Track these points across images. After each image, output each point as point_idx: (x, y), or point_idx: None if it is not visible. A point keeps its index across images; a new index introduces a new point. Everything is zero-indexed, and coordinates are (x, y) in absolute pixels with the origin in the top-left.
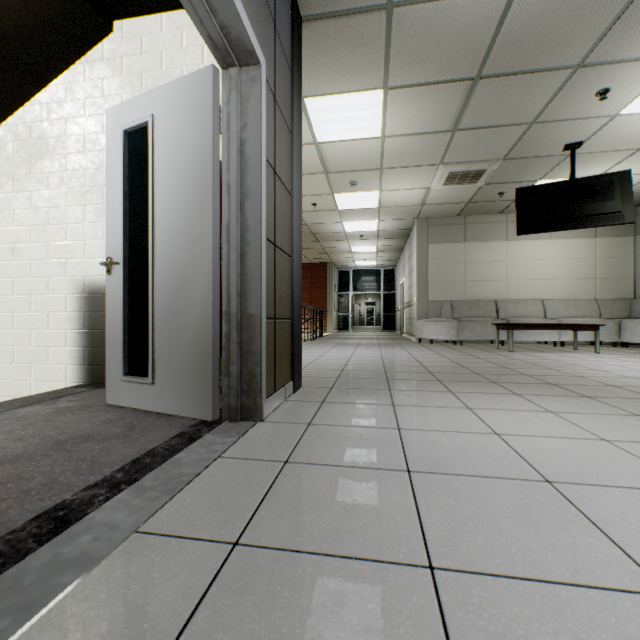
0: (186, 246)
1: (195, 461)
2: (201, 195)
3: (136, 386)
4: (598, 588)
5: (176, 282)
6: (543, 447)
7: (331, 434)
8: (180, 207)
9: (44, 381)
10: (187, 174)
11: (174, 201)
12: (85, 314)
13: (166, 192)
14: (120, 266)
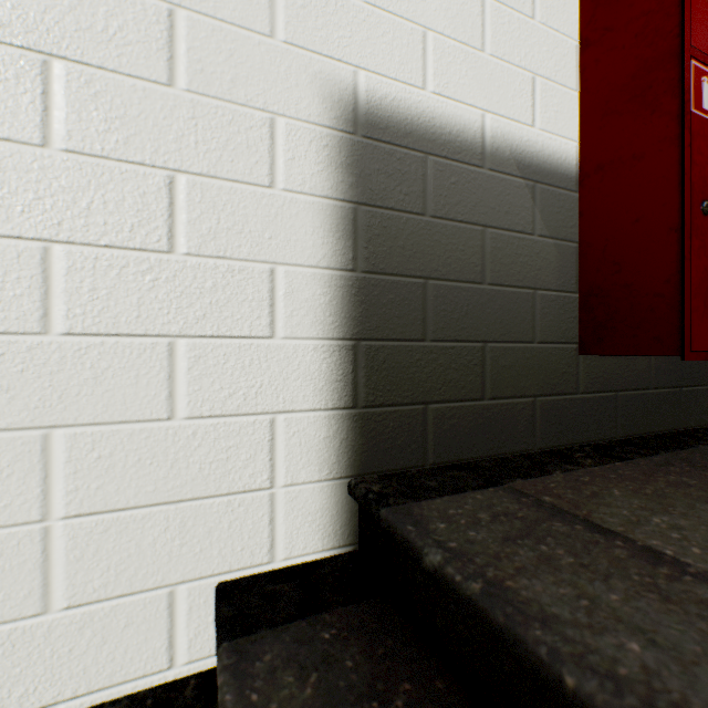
0: None
1: None
2: None
3: None
4: None
5: None
6: None
7: None
8: None
9: (139, 506)
10: None
11: None
12: (356, 211)
13: None
14: None
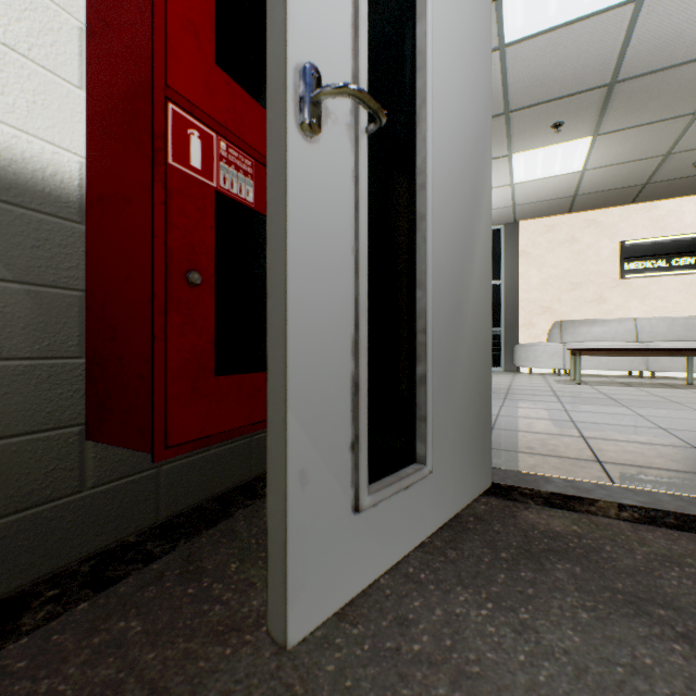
0: (470, 194)
1: (639, 494)
2: (483, 125)
3: (393, 504)
4: (670, 433)
5: (459, 253)
6: (519, 414)
7: (516, 444)
8: (463, 114)
9: None
10: (470, 66)
11: (456, 92)
12: None
13: (446, 57)
14: (347, 134)
